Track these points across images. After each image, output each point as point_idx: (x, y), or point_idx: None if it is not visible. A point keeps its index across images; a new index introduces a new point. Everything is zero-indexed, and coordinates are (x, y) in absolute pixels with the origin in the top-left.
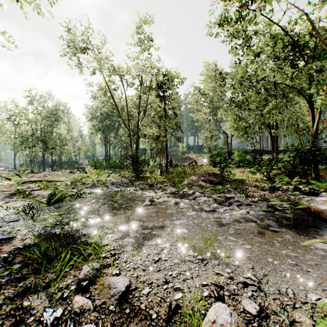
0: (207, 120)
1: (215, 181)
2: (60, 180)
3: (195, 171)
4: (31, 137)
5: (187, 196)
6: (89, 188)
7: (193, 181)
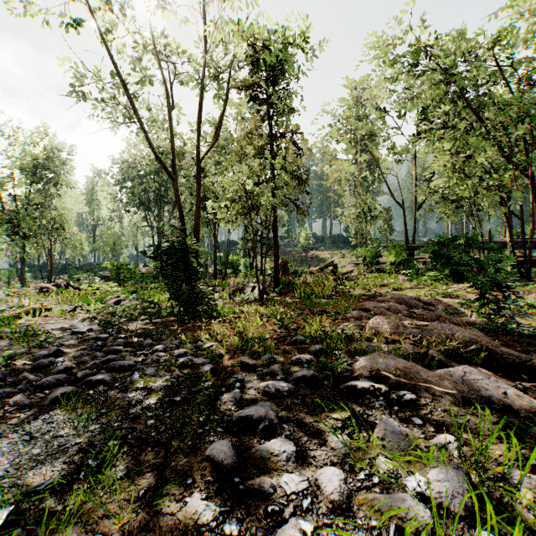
0: (359, 180)
1: (487, 345)
2: None
3: (344, 288)
4: None
5: None
6: None
7: (402, 351)
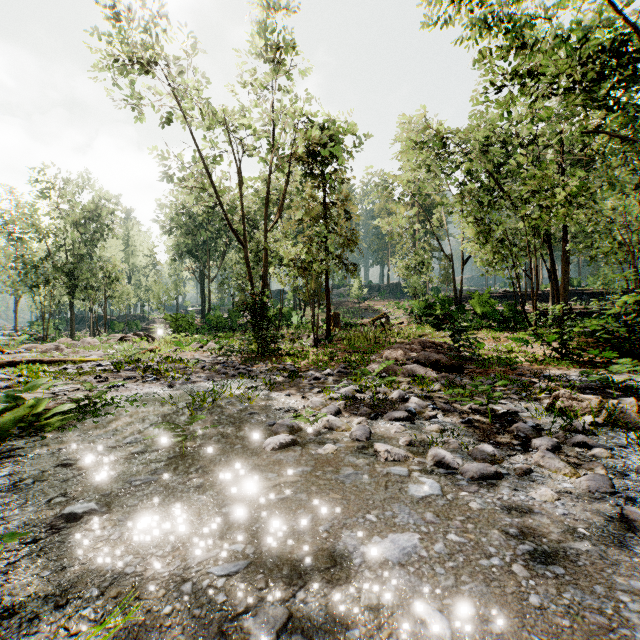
0: (411, 231)
1: (443, 361)
2: (85, 358)
3: (388, 338)
4: (44, 266)
5: (390, 410)
6: (140, 381)
7: (394, 363)
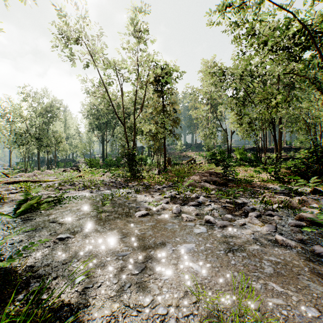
0: (206, 117)
1: (218, 181)
2: (49, 180)
3: (194, 170)
4: (25, 135)
5: (190, 202)
6: (77, 190)
7: (195, 182)
